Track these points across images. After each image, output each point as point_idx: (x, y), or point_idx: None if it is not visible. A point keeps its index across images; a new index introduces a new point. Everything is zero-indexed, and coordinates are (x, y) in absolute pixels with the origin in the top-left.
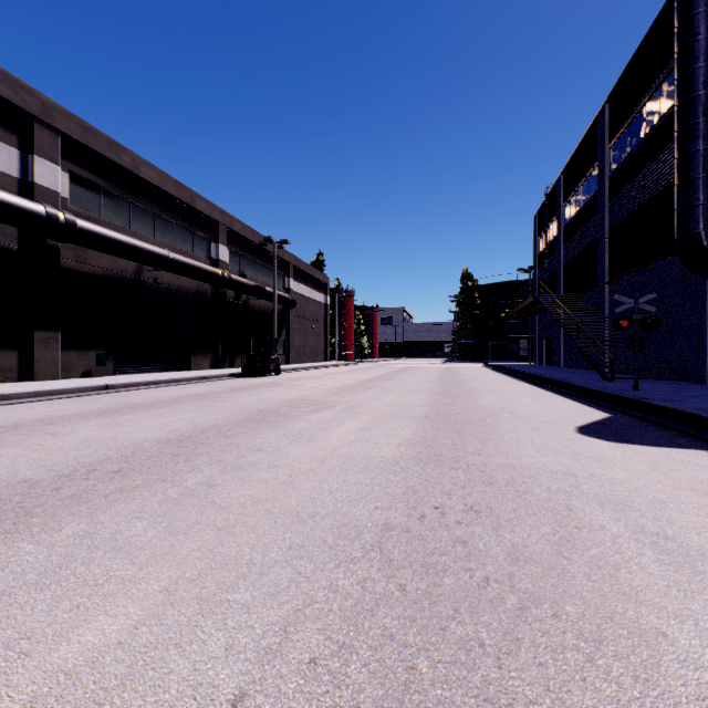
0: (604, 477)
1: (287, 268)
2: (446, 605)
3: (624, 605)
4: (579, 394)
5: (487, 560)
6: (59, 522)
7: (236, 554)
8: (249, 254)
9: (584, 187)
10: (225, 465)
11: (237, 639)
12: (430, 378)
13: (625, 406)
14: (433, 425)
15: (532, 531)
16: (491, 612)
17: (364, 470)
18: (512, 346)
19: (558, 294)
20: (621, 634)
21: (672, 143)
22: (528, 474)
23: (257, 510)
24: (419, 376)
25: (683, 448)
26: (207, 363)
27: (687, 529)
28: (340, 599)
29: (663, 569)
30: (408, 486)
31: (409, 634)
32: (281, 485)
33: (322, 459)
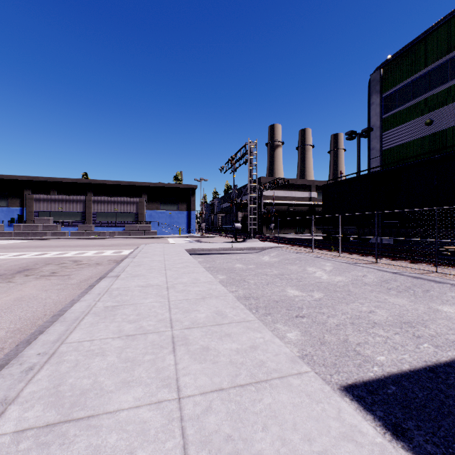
0: None
1: None
2: None
3: None
4: None
5: None
6: None
7: None
8: None
9: None
10: None
11: None
12: None
13: None
14: None
15: None
16: None
17: None
18: None
19: None
20: None
21: None
22: None
23: None
24: None
25: None
26: None
27: None
28: None
29: None
30: None
31: None
32: None
33: None
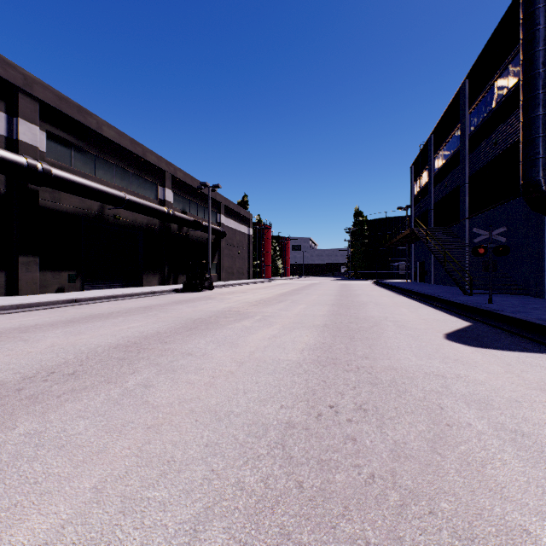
0: (468, 378)
1: (218, 206)
2: (337, 502)
3: (491, 502)
4: (445, 306)
5: (373, 456)
6: (14, 421)
7: (160, 452)
8: (189, 196)
9: (449, 144)
10: (160, 368)
11: (151, 539)
12: (330, 293)
13: (482, 316)
14: (330, 332)
15: (411, 428)
16: (376, 509)
17: (273, 372)
18: (393, 267)
19: (428, 227)
20: (490, 532)
21: (517, 110)
22: (406, 375)
23: (182, 409)
24: (321, 291)
25: (530, 352)
26: (156, 281)
27: (539, 426)
28: (245, 496)
29: (522, 465)
30: (309, 386)
31: (304, 532)
32: (205, 386)
33: (240, 362)
